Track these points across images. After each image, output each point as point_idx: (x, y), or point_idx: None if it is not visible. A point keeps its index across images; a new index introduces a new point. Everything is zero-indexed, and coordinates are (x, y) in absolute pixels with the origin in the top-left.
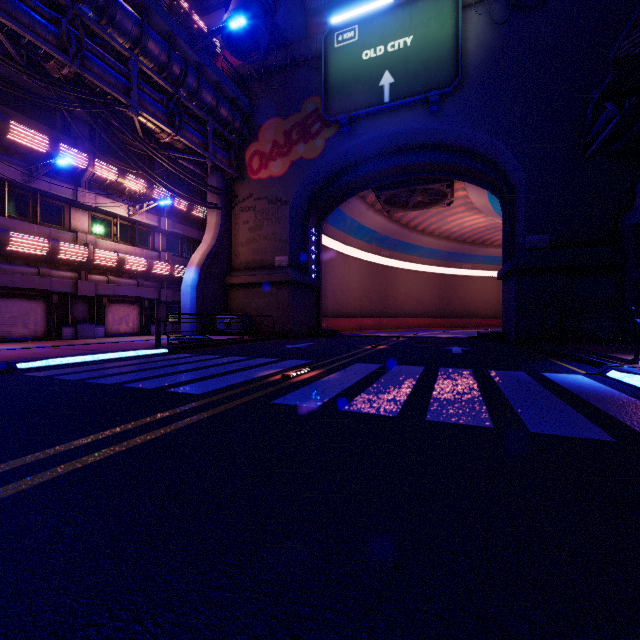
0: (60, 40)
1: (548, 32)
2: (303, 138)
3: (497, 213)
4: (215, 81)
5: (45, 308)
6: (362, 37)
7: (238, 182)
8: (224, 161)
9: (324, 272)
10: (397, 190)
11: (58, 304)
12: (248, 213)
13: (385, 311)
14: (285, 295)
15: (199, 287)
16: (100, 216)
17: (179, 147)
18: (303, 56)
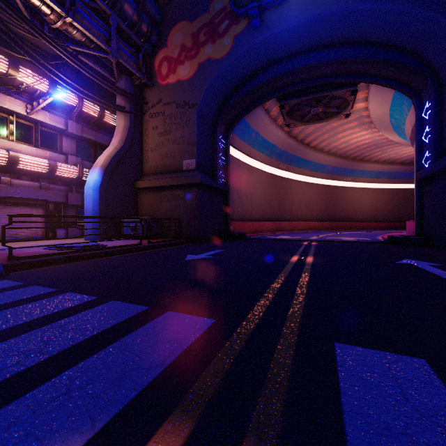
0: None
1: None
2: (211, 38)
3: (391, 124)
4: None
5: None
6: None
7: (148, 89)
8: (131, 63)
9: (231, 180)
10: (302, 98)
11: None
12: (157, 118)
13: (282, 215)
14: (192, 198)
15: (102, 189)
16: None
17: (77, 39)
18: None
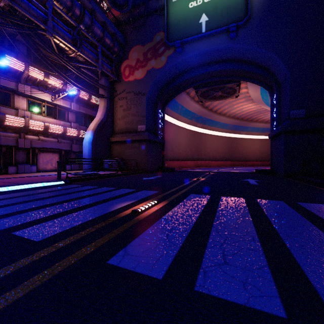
0: None
1: None
2: (154, 56)
3: (264, 102)
4: (102, 22)
5: None
6: None
7: (117, 83)
8: (108, 70)
9: (166, 135)
10: (208, 88)
11: (6, 152)
12: (122, 101)
13: (199, 157)
14: (143, 147)
15: (93, 143)
16: (34, 101)
17: (81, 60)
18: (154, 8)
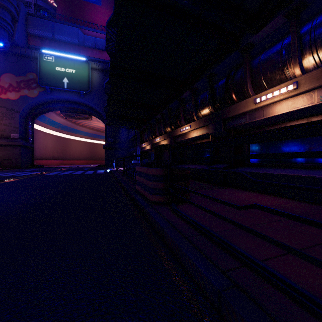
0: None
1: None
2: (27, 87)
3: None
4: None
5: None
6: (56, 62)
7: None
8: None
9: (34, 140)
10: (70, 113)
11: None
12: None
13: (65, 157)
14: (17, 150)
15: None
16: None
17: None
18: (27, 55)
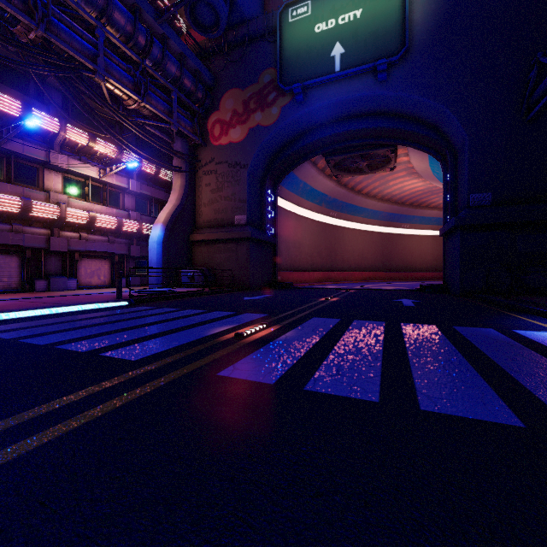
0: (26, 4)
1: (491, 1)
2: (260, 107)
3: (436, 177)
4: (179, 53)
5: (19, 262)
6: (315, 11)
7: (201, 148)
8: (188, 128)
9: (279, 230)
10: (346, 155)
11: (32, 259)
12: (210, 176)
13: (333, 265)
14: (244, 251)
15: (164, 243)
16: (73, 177)
17: (146, 114)
18: (260, 31)
